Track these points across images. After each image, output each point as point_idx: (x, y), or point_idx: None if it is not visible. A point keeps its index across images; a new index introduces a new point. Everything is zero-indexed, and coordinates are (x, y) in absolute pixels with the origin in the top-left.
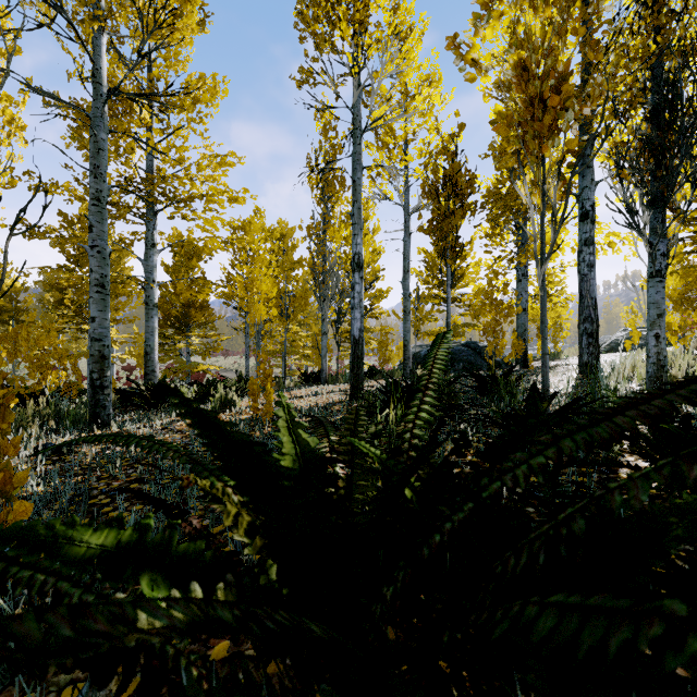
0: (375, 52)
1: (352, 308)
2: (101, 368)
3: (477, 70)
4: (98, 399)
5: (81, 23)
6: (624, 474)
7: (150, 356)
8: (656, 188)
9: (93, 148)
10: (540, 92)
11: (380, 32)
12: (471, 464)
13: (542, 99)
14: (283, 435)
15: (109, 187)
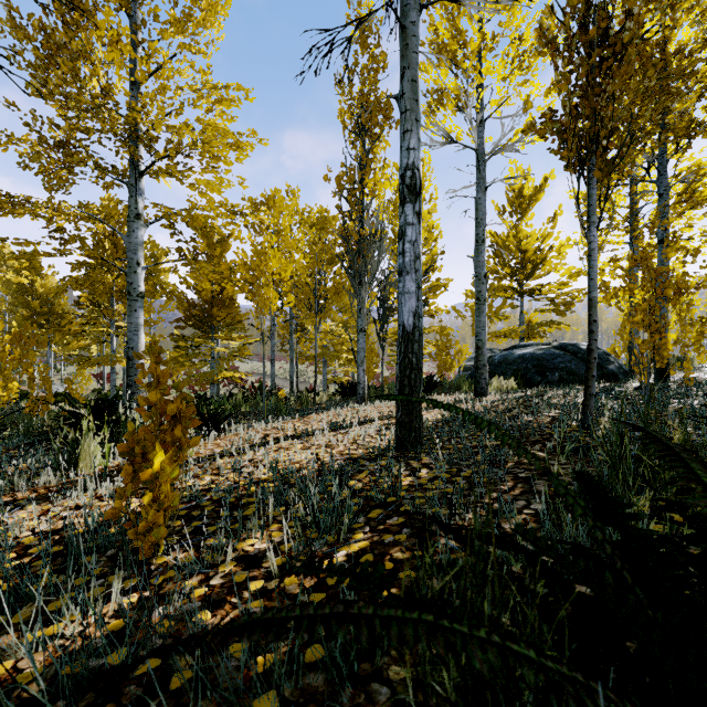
0: None
1: (399, 273)
2: None
3: None
4: None
5: None
6: None
7: (133, 362)
8: None
9: None
10: None
11: None
12: None
13: None
14: None
15: None
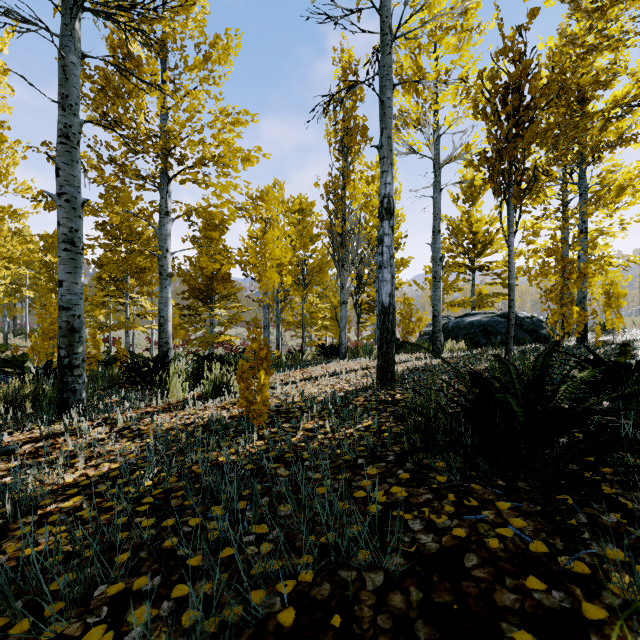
0: None
1: (379, 267)
2: (70, 343)
3: None
4: (66, 381)
5: None
6: None
7: (164, 328)
8: None
9: (60, 74)
10: None
11: None
12: None
13: None
14: None
15: (81, 122)
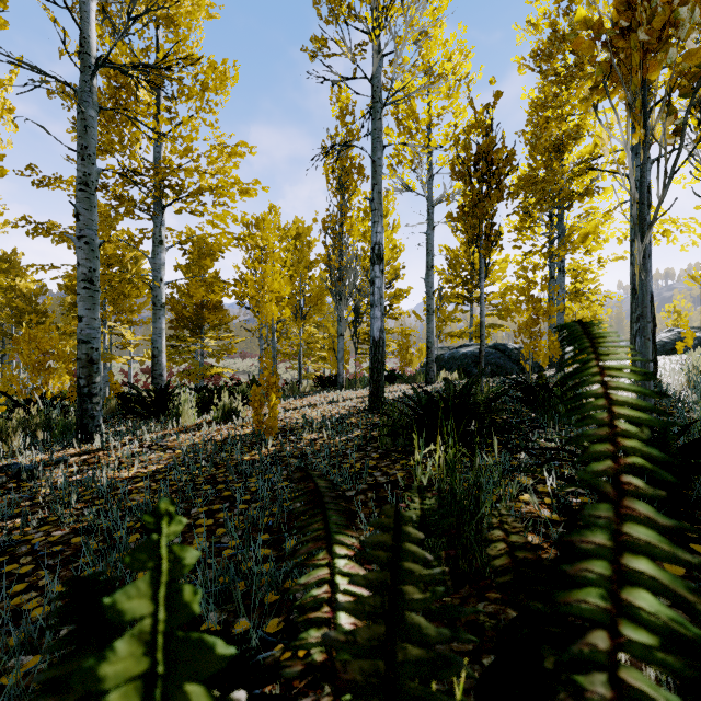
0: (397, 14)
1: (371, 306)
2: (89, 374)
3: None
4: (86, 408)
5: None
6: None
7: (158, 359)
8: None
9: (80, 127)
10: None
11: None
12: None
13: (644, 0)
14: None
15: (98, 171)
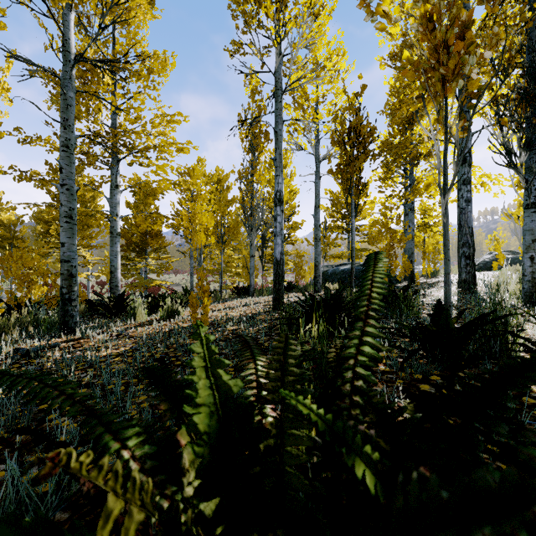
0: (293, 27)
1: (274, 235)
2: (70, 284)
3: (387, 20)
4: (67, 309)
5: (51, 0)
6: (535, 388)
7: (114, 274)
8: (532, 133)
9: (62, 104)
10: (445, 39)
11: (298, 8)
12: (409, 396)
13: (445, 47)
14: (199, 377)
15: (76, 137)
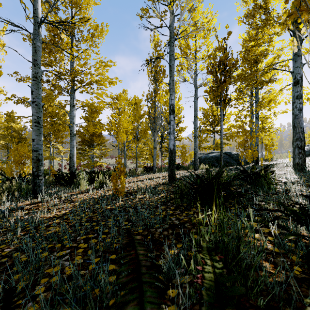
0: None
1: (169, 134)
2: (37, 166)
3: None
4: (36, 182)
5: None
6: None
7: (72, 159)
8: None
9: (33, 50)
10: None
11: None
12: None
13: None
14: None
15: (42, 71)
